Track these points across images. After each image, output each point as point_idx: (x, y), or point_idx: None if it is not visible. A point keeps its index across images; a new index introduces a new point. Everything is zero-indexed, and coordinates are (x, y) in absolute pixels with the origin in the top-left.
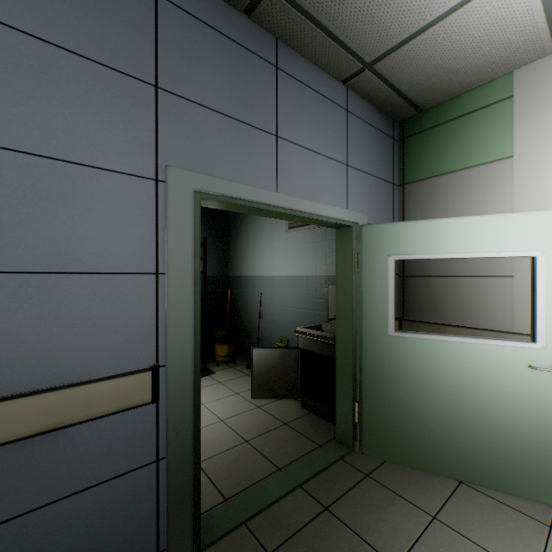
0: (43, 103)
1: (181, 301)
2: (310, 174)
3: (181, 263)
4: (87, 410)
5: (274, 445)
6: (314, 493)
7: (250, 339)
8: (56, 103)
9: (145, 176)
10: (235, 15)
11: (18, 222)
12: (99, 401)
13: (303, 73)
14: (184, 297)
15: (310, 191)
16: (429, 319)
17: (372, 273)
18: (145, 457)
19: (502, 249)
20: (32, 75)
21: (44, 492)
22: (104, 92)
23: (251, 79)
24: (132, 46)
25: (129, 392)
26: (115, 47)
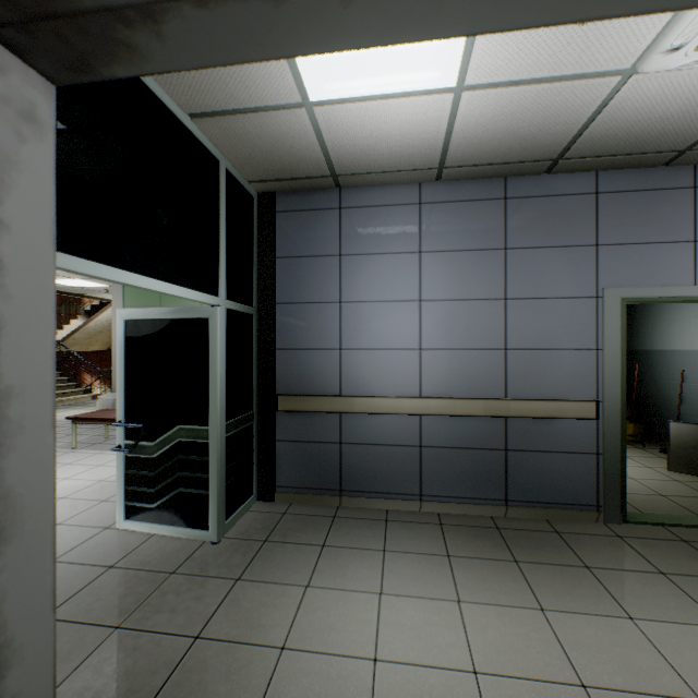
0: (544, 275)
1: (612, 365)
2: None
3: (612, 343)
4: (564, 414)
5: (695, 505)
6: None
7: (664, 422)
8: (549, 273)
9: (590, 296)
10: (652, 171)
11: (536, 328)
12: (569, 411)
13: None
14: (613, 363)
15: None
16: None
17: None
18: (590, 449)
19: None
20: (540, 264)
21: (545, 445)
22: (569, 260)
23: (667, 209)
24: (583, 229)
25: (583, 410)
26: (574, 235)
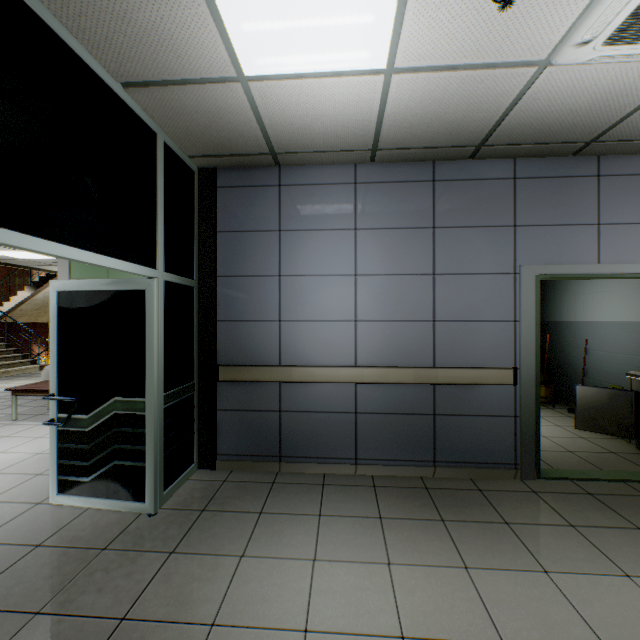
0: (469, 252)
1: (528, 336)
2: (633, 243)
3: (528, 315)
4: (486, 380)
5: (598, 459)
6: (636, 488)
7: (571, 385)
8: (473, 250)
9: (508, 273)
10: (562, 160)
11: (461, 301)
12: (490, 377)
13: (625, 167)
14: (529, 334)
15: (634, 255)
16: None
17: None
18: (508, 412)
19: None
20: (465, 243)
21: (469, 410)
22: (491, 239)
23: (575, 195)
24: (502, 211)
25: (503, 377)
26: (495, 216)
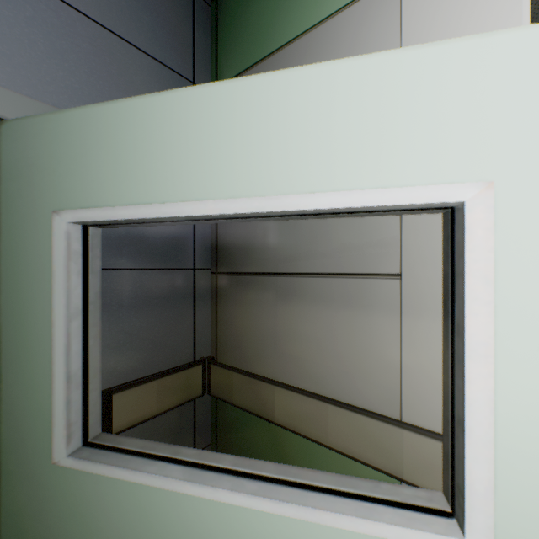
0: None
1: None
2: None
3: None
4: None
5: None
6: None
7: None
8: None
9: None
10: None
11: None
12: None
13: None
14: None
15: None
16: (252, 364)
17: (21, 267)
18: None
19: (357, 181)
20: None
21: None
22: None
23: None
24: None
25: None
26: None
